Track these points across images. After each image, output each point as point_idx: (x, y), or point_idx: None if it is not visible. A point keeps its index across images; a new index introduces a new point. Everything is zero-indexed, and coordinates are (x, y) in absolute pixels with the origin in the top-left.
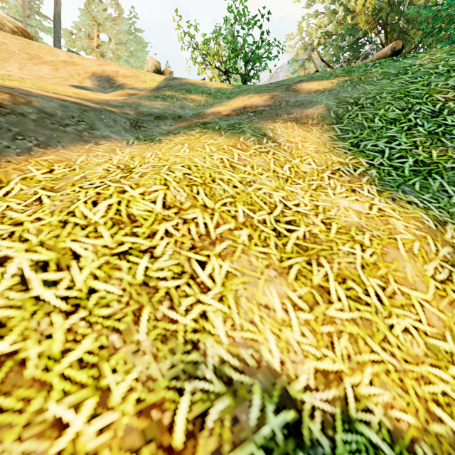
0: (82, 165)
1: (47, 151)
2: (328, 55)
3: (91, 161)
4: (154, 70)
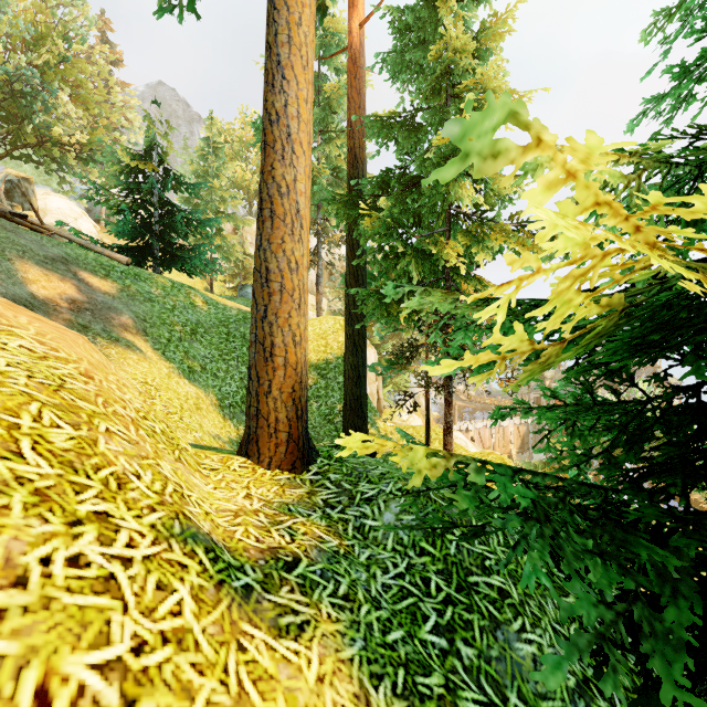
0: None
1: None
2: None
3: None
4: None
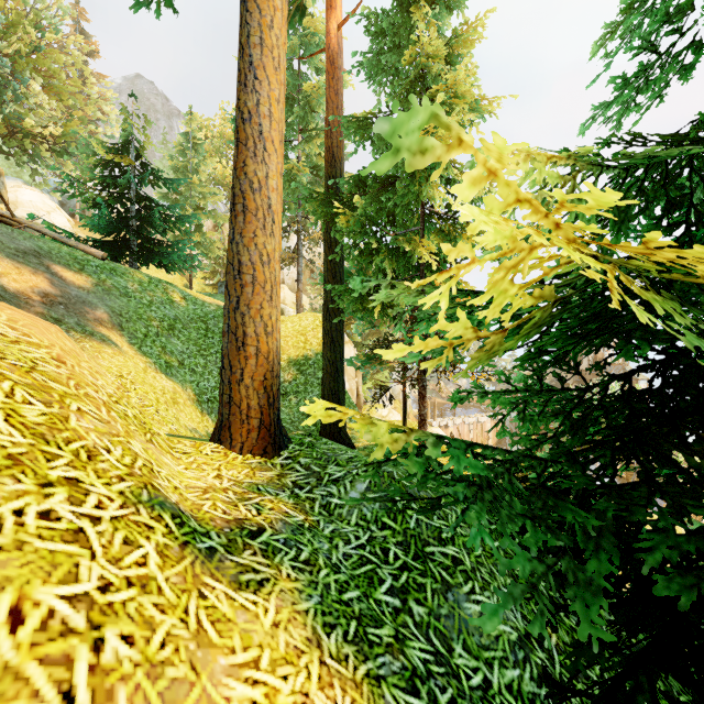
0: None
1: None
2: None
3: None
4: None
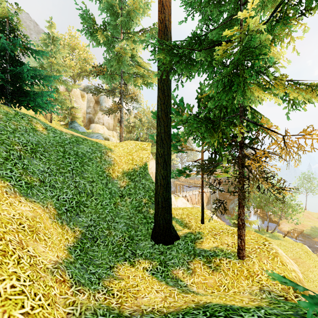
0: None
1: None
2: None
3: None
4: None
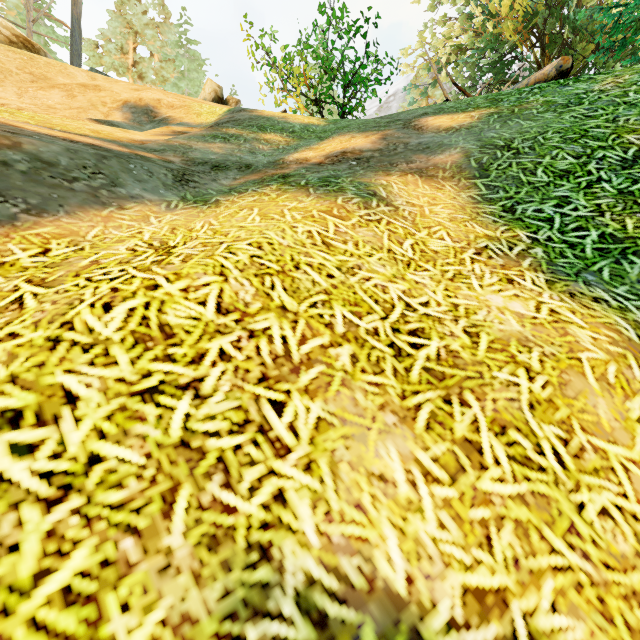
0: (96, 241)
1: (41, 220)
2: (462, 77)
3: (110, 235)
4: (214, 97)
